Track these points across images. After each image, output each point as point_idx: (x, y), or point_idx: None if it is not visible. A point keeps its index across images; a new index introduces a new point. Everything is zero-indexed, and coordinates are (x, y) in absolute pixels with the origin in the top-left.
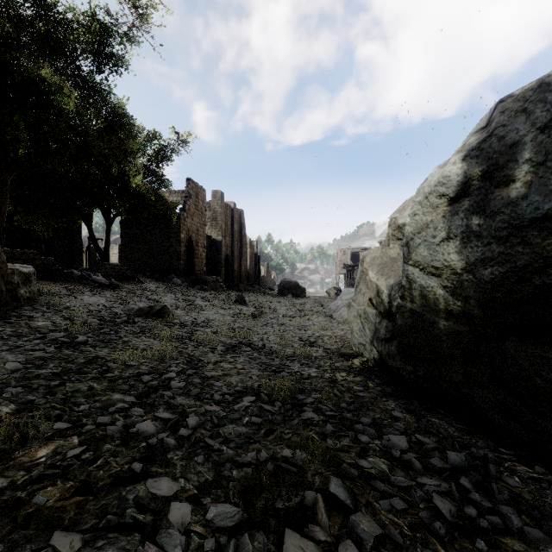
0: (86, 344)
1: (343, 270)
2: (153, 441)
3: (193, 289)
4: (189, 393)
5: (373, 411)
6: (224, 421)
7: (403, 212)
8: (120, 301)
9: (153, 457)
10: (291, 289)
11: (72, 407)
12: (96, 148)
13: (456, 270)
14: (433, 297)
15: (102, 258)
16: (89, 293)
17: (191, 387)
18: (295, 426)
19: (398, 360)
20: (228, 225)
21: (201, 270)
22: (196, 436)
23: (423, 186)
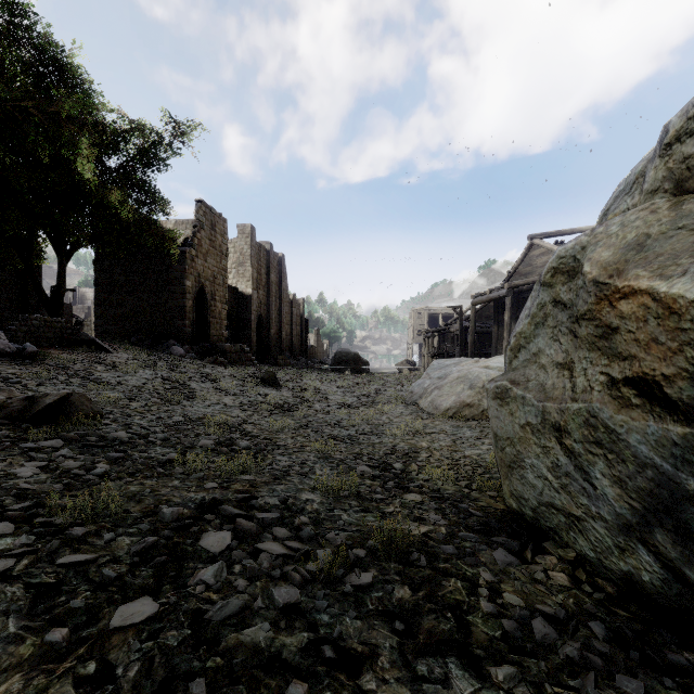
0: None
1: (418, 337)
2: None
3: (201, 362)
4: None
5: None
6: None
7: None
8: None
9: None
10: (349, 363)
11: None
12: None
13: None
14: None
15: (50, 313)
16: None
17: None
18: None
19: None
20: (261, 274)
21: (220, 335)
22: None
23: None
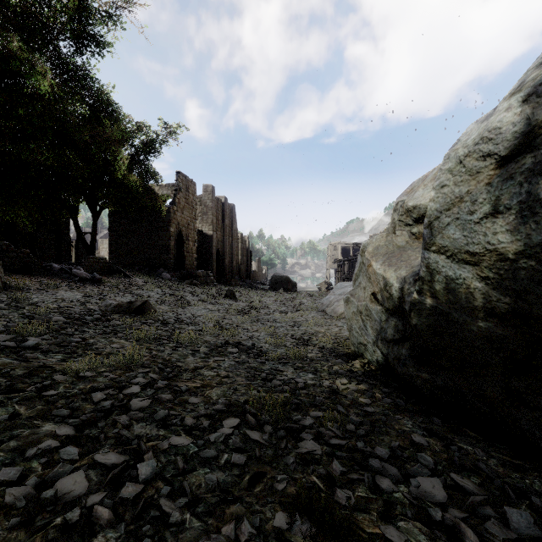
0: (37, 349)
1: (334, 265)
2: (74, 515)
3: (183, 283)
4: (152, 417)
5: (388, 435)
6: (194, 462)
7: (412, 194)
8: (99, 296)
9: None
10: (282, 283)
11: None
12: (76, 134)
13: (506, 255)
14: (465, 292)
15: (88, 251)
16: (66, 288)
17: (157, 407)
18: (291, 466)
19: (411, 366)
20: (219, 219)
21: (191, 264)
22: (147, 496)
23: (456, 149)
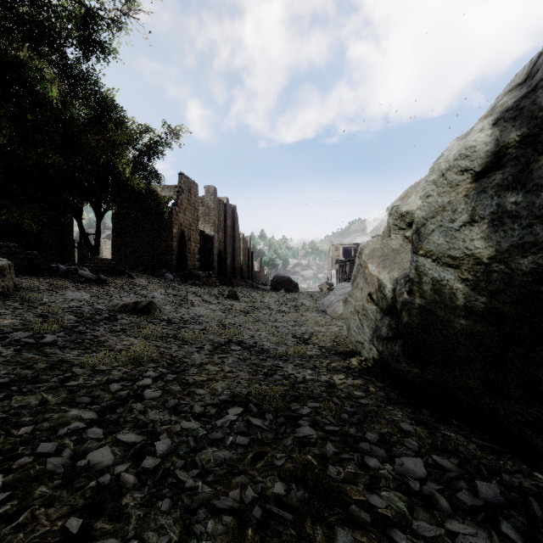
0: (54, 345)
1: (335, 265)
2: (106, 479)
3: (185, 284)
4: (164, 405)
5: (379, 423)
6: (203, 442)
7: (406, 199)
8: (105, 296)
9: (101, 504)
10: (283, 284)
11: (10, 430)
12: (82, 139)
13: (482, 259)
14: (448, 292)
15: (92, 252)
16: (73, 288)
17: (167, 397)
18: (289, 447)
19: (403, 362)
20: (221, 220)
21: (193, 265)
22: (164, 467)
23: (439, 162)
